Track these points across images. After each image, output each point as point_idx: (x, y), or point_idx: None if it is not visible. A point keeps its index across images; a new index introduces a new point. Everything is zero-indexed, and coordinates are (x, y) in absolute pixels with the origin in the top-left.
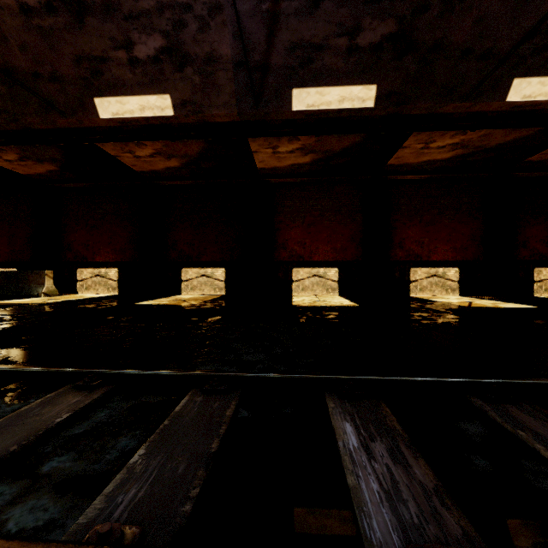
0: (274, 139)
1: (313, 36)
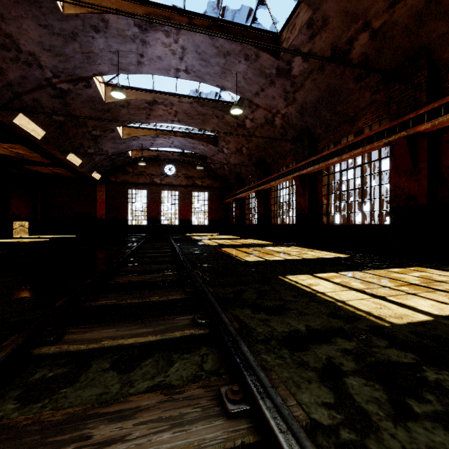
0: None
1: (45, 103)
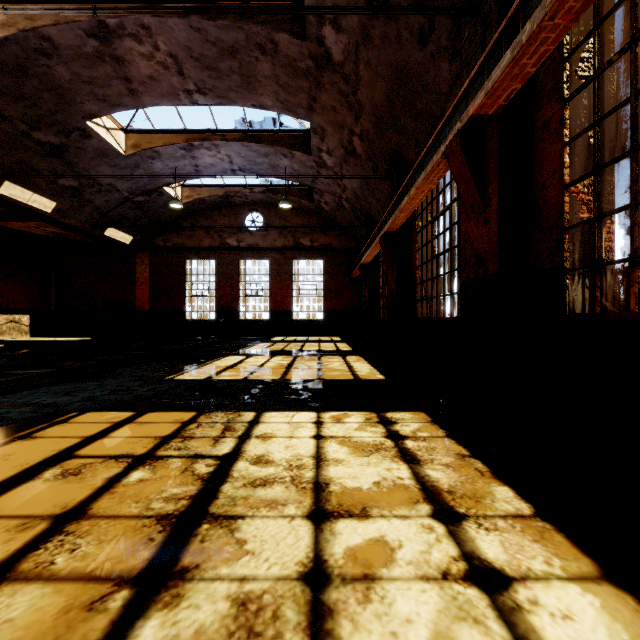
0: None
1: None
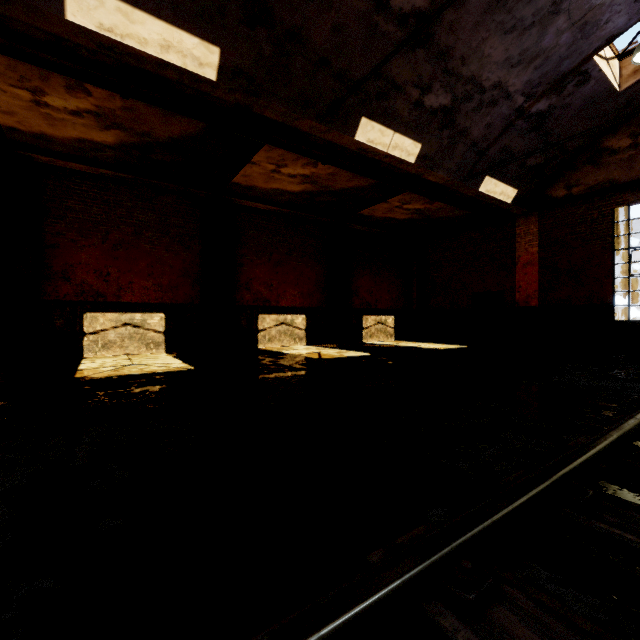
0: (32, 73)
1: None
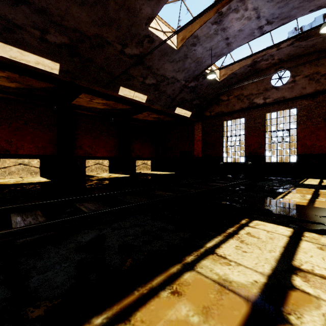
0: None
1: (15, 19)
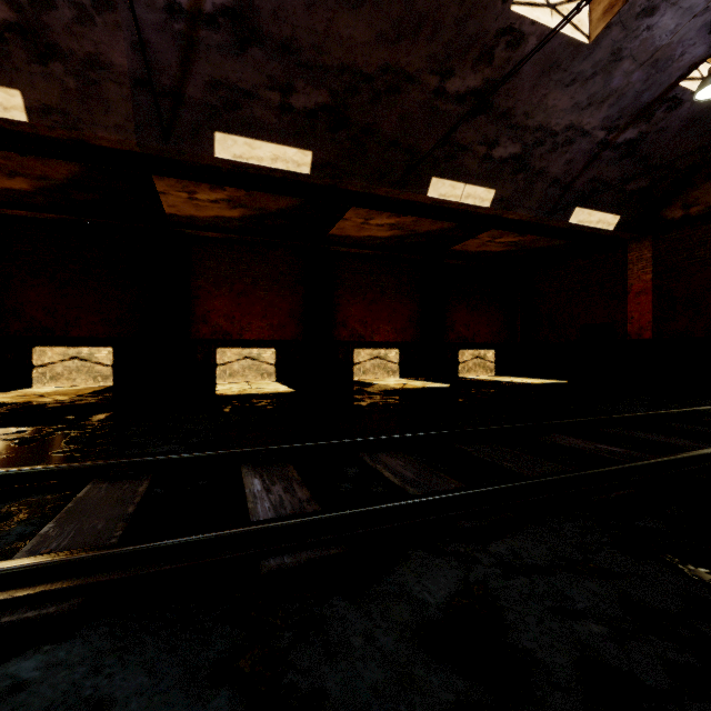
0: (191, 183)
1: (241, 80)
